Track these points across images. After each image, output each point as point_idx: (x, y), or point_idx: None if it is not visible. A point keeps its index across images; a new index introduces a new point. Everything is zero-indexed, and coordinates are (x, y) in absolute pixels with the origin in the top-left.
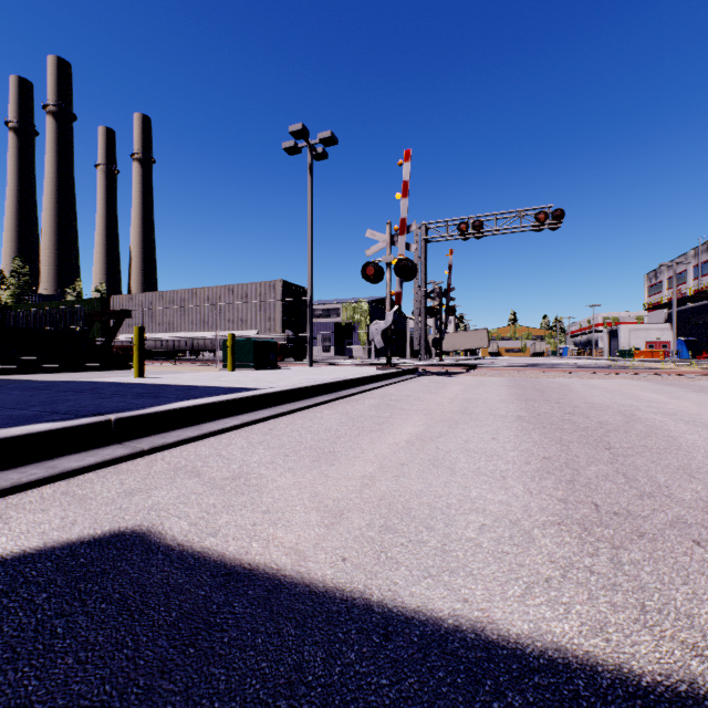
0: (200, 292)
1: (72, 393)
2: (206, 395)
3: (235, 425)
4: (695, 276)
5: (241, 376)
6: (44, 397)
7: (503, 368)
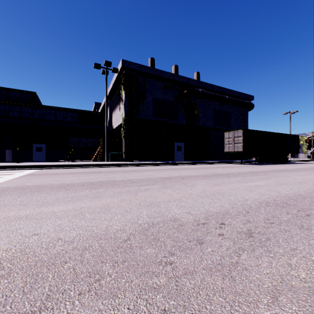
0: None
1: None
2: None
3: (293, 162)
4: None
5: None
6: None
7: None
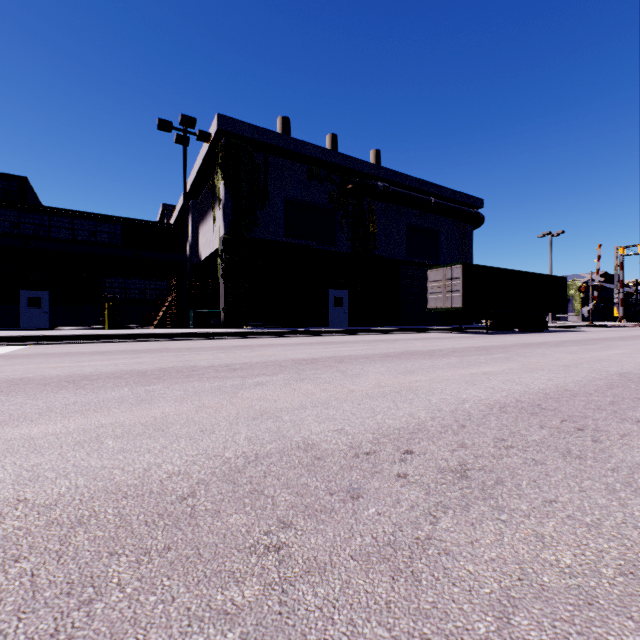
0: None
1: None
2: None
3: (556, 328)
4: None
5: None
6: None
7: None
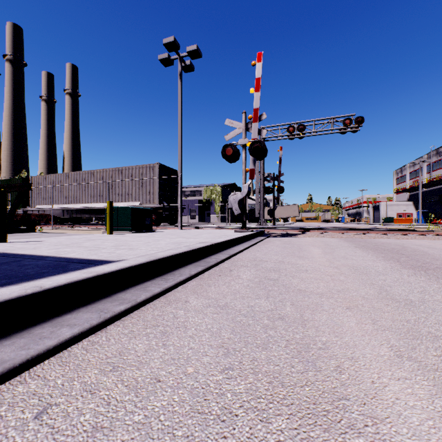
0: (97, 173)
1: None
2: None
3: None
4: (428, 171)
5: (110, 240)
6: None
7: (331, 231)
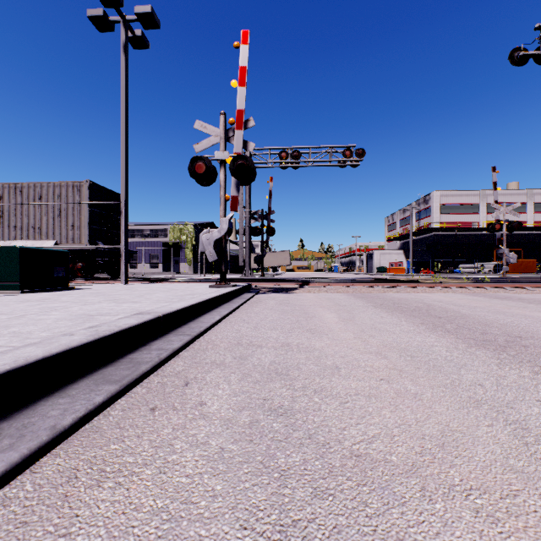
0: None
1: None
2: None
3: None
4: (416, 219)
5: None
6: None
7: (335, 283)
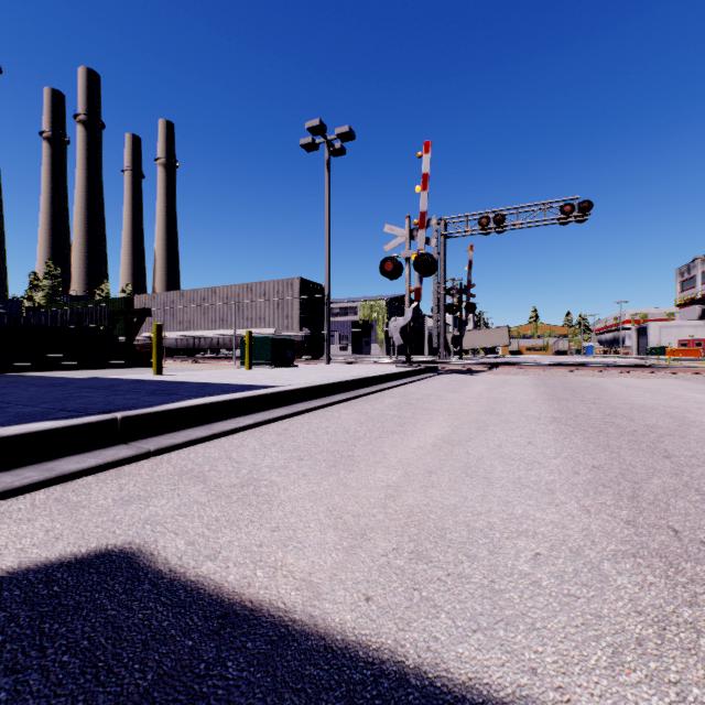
0: (219, 291)
1: (87, 389)
2: (220, 393)
3: (248, 424)
4: None
5: (258, 374)
6: (59, 394)
7: (528, 367)
